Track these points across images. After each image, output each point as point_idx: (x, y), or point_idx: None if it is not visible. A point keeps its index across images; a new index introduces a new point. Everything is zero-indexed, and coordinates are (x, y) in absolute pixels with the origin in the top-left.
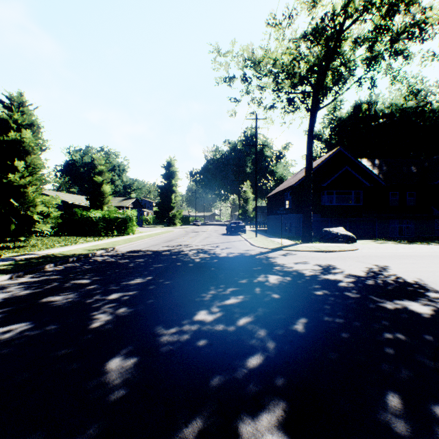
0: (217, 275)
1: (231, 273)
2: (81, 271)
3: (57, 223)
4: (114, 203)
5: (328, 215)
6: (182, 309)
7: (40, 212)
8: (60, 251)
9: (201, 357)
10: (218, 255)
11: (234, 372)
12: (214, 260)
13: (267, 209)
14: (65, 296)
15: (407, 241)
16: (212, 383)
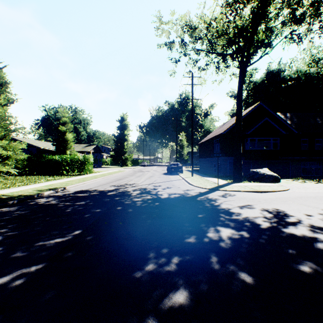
0: (159, 227)
1: (174, 223)
2: (6, 221)
3: (27, 165)
4: (78, 148)
5: (251, 158)
6: None
7: None
8: (10, 191)
9: None
10: (160, 196)
11: None
12: (156, 204)
13: (199, 153)
14: None
15: None
16: None
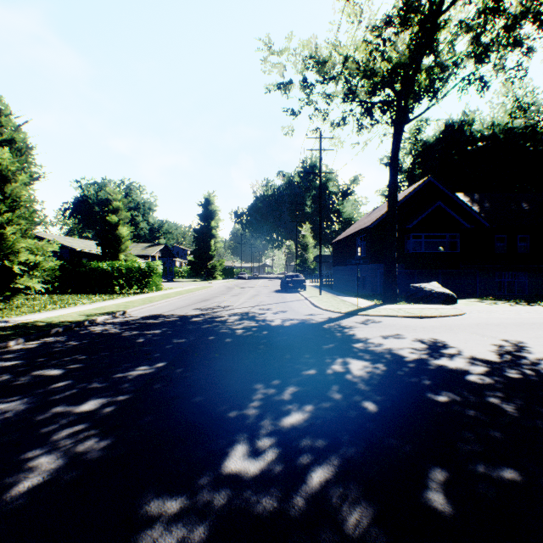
0: (268, 359)
1: (290, 355)
2: (60, 352)
3: (58, 277)
4: (136, 250)
5: (415, 266)
6: (201, 439)
7: (24, 261)
8: (45, 317)
9: None
10: (269, 323)
11: None
12: (263, 332)
13: (333, 258)
14: (3, 406)
15: (525, 301)
16: None
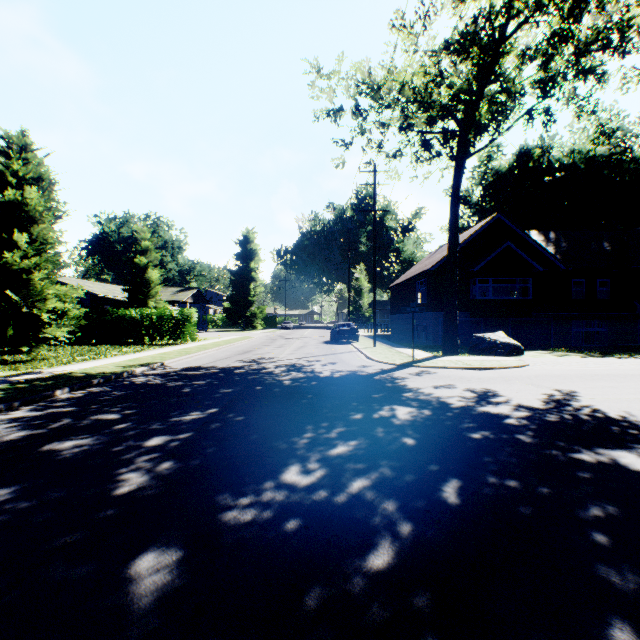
0: (317, 406)
1: (338, 403)
2: (109, 401)
3: (81, 326)
4: (165, 296)
5: (481, 314)
6: (261, 463)
7: (52, 309)
8: (80, 368)
9: (290, 552)
10: (318, 374)
11: (346, 580)
12: (312, 383)
13: (391, 305)
14: (79, 442)
15: (599, 353)
16: (309, 602)
